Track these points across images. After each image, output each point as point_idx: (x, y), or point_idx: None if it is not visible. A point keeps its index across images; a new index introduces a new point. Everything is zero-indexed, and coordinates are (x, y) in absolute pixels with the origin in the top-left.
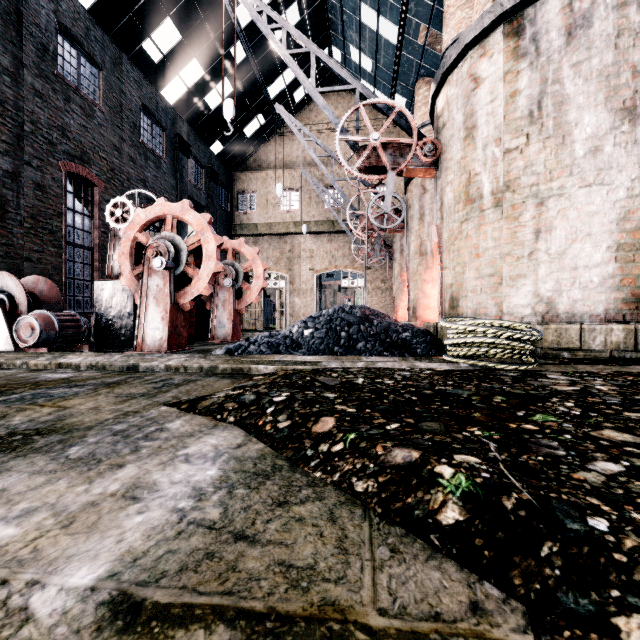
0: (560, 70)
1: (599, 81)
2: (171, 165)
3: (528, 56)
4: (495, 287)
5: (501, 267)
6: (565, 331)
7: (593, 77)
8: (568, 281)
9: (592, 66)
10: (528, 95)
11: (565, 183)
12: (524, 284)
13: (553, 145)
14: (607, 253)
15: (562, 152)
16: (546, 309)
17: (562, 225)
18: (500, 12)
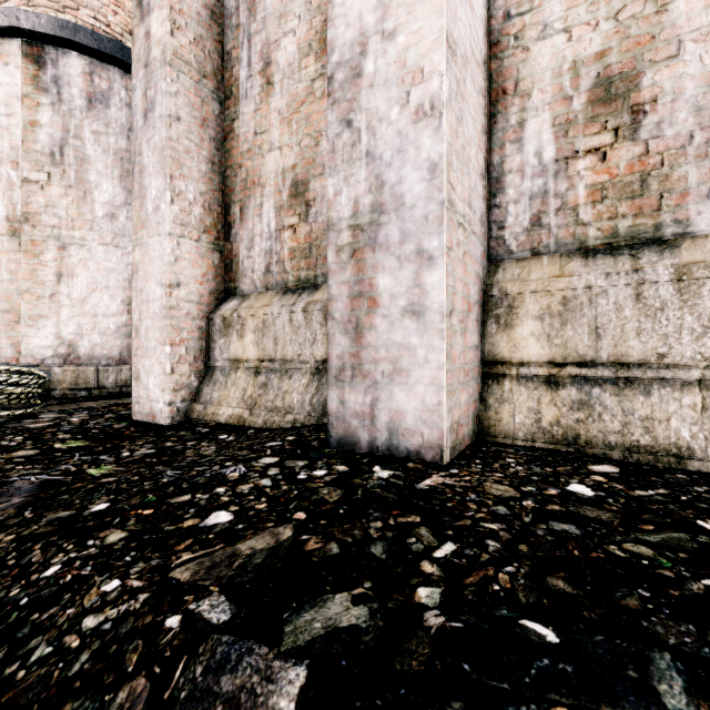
0: (82, 129)
1: (116, 159)
2: None
3: (50, 94)
4: (12, 325)
5: (19, 304)
6: (83, 372)
7: (111, 152)
8: (90, 326)
9: (110, 143)
10: (50, 134)
11: (87, 236)
12: (46, 325)
13: (76, 196)
14: (122, 306)
15: (84, 206)
16: (69, 351)
17: (84, 274)
18: (16, 24)
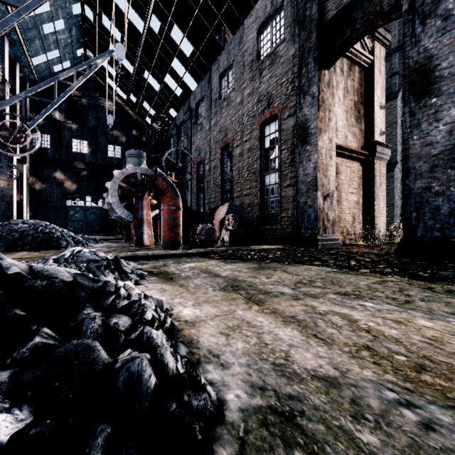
0: None
1: None
2: (293, 30)
3: None
4: None
5: None
6: None
7: None
8: None
9: None
10: None
11: None
12: None
13: None
14: None
15: None
16: None
17: None
18: None
